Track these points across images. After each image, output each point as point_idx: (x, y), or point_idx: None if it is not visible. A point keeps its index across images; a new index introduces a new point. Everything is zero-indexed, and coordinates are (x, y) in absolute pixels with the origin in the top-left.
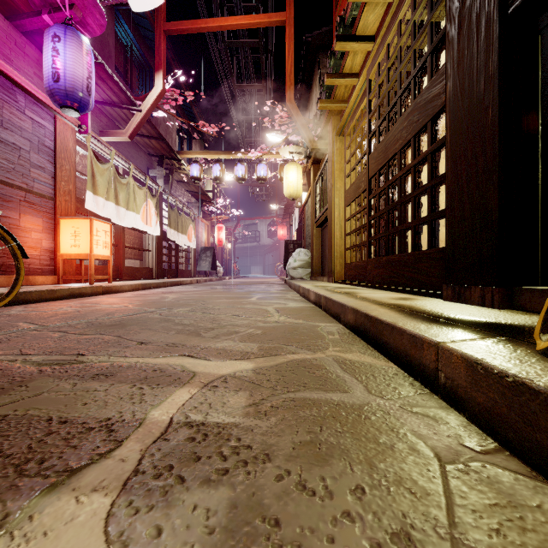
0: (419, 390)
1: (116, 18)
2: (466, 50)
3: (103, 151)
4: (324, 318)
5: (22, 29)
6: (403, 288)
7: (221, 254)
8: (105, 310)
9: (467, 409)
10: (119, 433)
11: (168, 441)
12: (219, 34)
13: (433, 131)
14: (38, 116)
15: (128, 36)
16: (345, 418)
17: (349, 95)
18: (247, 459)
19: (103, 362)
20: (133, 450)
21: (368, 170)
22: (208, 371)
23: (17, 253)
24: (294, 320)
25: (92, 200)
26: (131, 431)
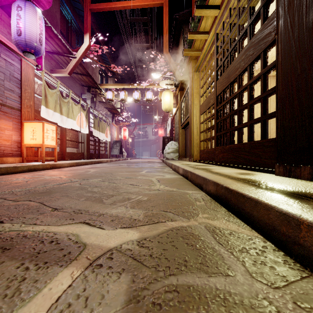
0: (300, 272)
1: (61, 2)
2: None
3: (52, 81)
4: (190, 187)
5: None
6: (242, 165)
7: (125, 145)
8: (45, 180)
9: None
10: None
11: None
12: (123, 14)
13: (264, 59)
14: (10, 58)
15: (68, 14)
16: None
17: (203, 46)
18: None
19: (12, 231)
20: None
21: (216, 91)
22: (98, 242)
23: None
24: (170, 188)
25: (45, 111)
26: None
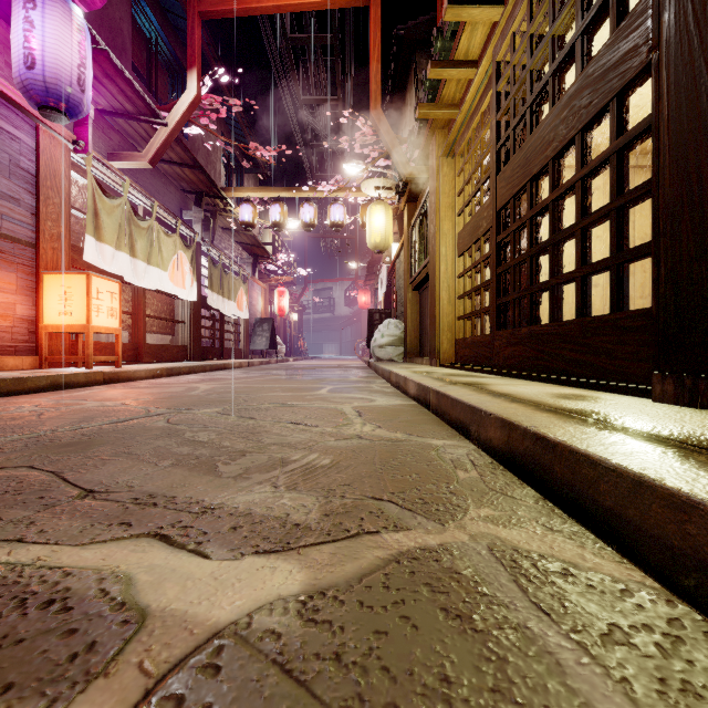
0: None
1: None
2: None
3: (112, 180)
4: (437, 429)
5: None
6: (561, 376)
7: (283, 328)
8: (85, 412)
9: None
10: None
11: None
12: (279, 26)
13: (620, 115)
14: (10, 124)
15: (151, 25)
16: None
17: (462, 96)
18: None
19: None
20: None
21: (495, 199)
22: (184, 605)
23: None
24: (389, 433)
25: (95, 249)
26: None
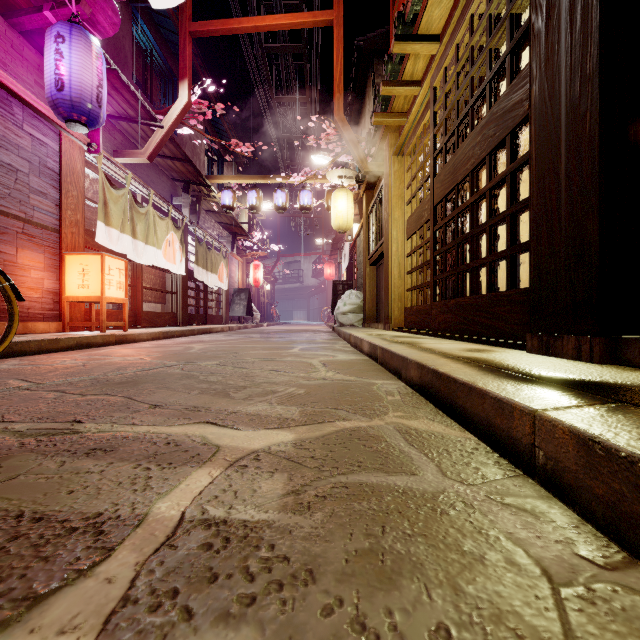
0: (509, 472)
1: (133, 17)
2: (556, 45)
3: (117, 174)
4: (380, 374)
5: (20, 28)
6: (476, 337)
7: (258, 297)
8: (116, 364)
9: (579, 502)
10: (110, 537)
11: (175, 549)
12: (255, 37)
13: (513, 146)
14: (39, 132)
15: (147, 39)
16: (415, 513)
17: (410, 107)
18: (282, 578)
19: (103, 432)
20: (125, 564)
21: (433, 196)
22: (236, 444)
23: (10, 295)
24: (345, 376)
25: (105, 233)
26: (126, 533)
